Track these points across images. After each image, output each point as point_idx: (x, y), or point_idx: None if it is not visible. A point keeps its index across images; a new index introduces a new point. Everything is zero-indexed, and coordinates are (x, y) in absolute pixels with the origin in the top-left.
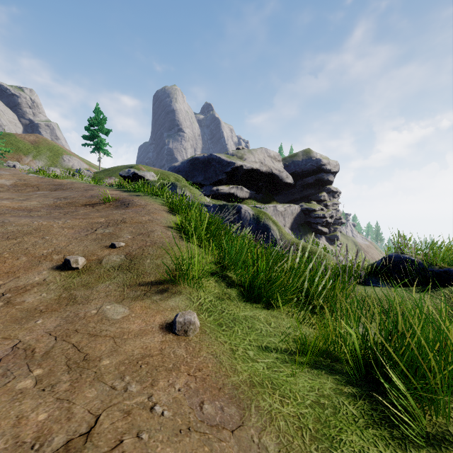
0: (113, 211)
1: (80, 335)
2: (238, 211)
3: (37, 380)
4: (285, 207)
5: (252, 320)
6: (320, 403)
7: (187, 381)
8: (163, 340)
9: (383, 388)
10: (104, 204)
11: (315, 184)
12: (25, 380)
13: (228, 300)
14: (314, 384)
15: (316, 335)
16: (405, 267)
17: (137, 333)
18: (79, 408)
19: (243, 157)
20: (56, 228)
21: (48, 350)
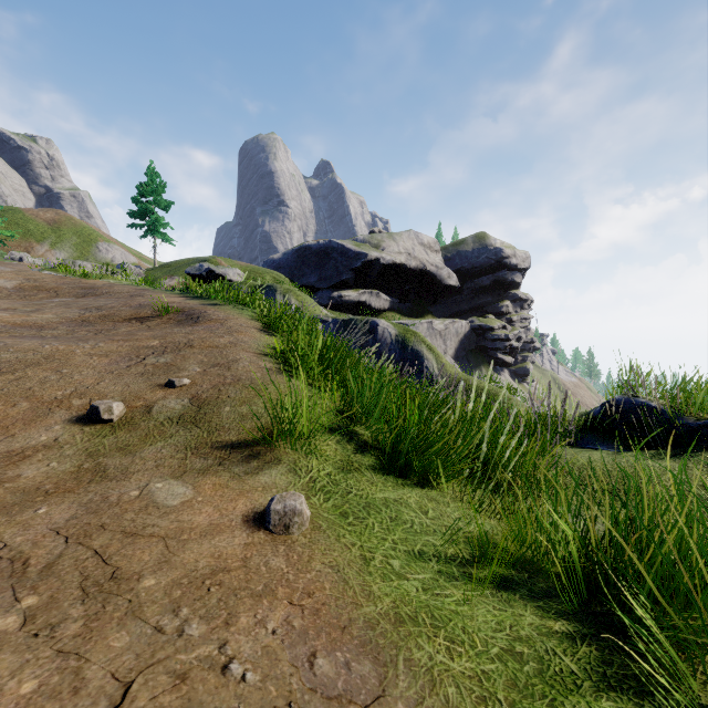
0: (174, 328)
1: (108, 535)
2: (373, 330)
3: (27, 616)
4: (446, 324)
5: (397, 506)
6: (516, 653)
7: (288, 616)
8: (249, 541)
9: (620, 623)
10: (159, 317)
11: (493, 287)
12: (5, 617)
13: (357, 473)
14: (503, 618)
15: (501, 530)
16: (640, 419)
17: (205, 531)
18: (96, 668)
19: (381, 245)
20: (81, 356)
21: (52, 560)
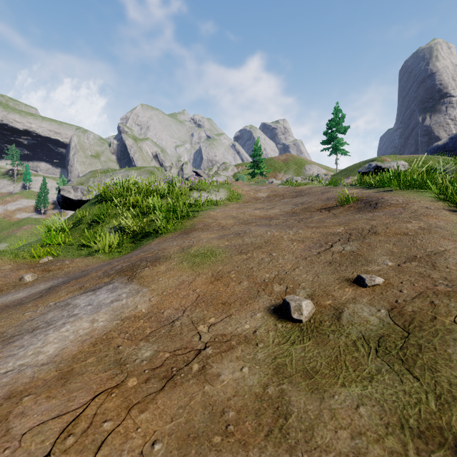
0: (354, 215)
1: None
2: None
3: None
4: None
5: None
6: None
7: None
8: None
9: None
10: (342, 206)
11: None
12: None
13: None
14: None
15: None
16: None
17: None
18: None
19: None
20: (285, 241)
21: None
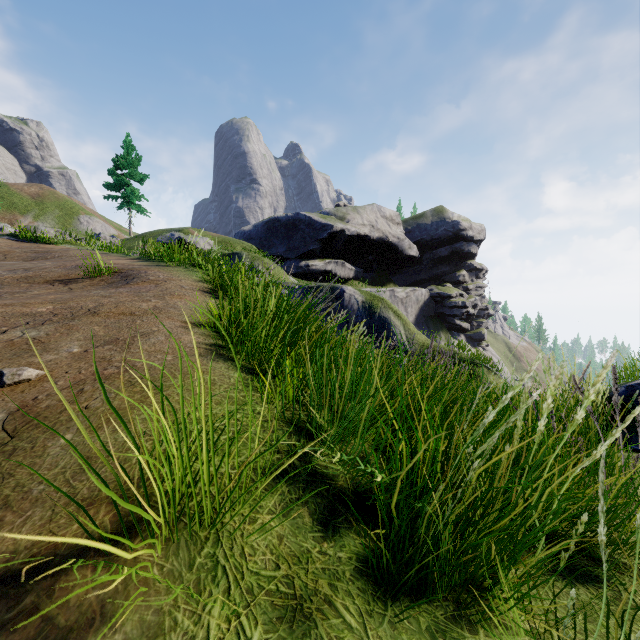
0: (93, 291)
1: None
2: (340, 297)
3: None
4: (407, 292)
5: None
6: None
7: None
8: None
9: None
10: (91, 279)
11: (450, 258)
12: None
13: (326, 620)
14: None
15: None
16: None
17: None
18: None
19: (346, 218)
20: None
21: None
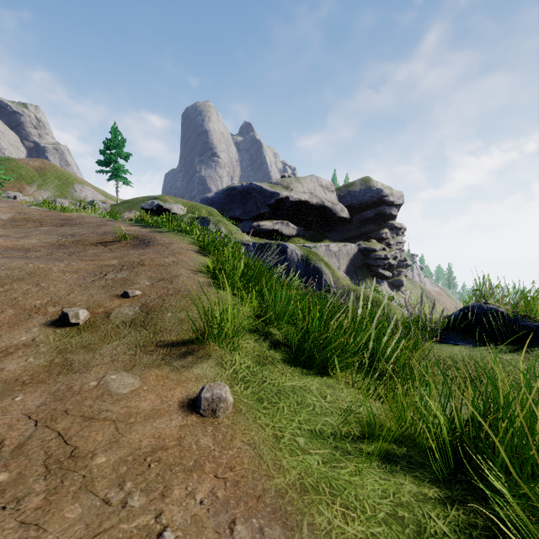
0: (130, 251)
1: (70, 419)
2: (284, 252)
3: None
4: (340, 247)
5: (302, 392)
6: (398, 517)
7: (214, 488)
8: (184, 423)
9: (481, 490)
10: (119, 242)
11: (375, 219)
12: None
13: (270, 365)
14: (388, 486)
15: (384, 411)
16: (490, 321)
17: (149, 415)
18: (52, 538)
19: (290, 187)
20: (56, 273)
21: (22, 441)
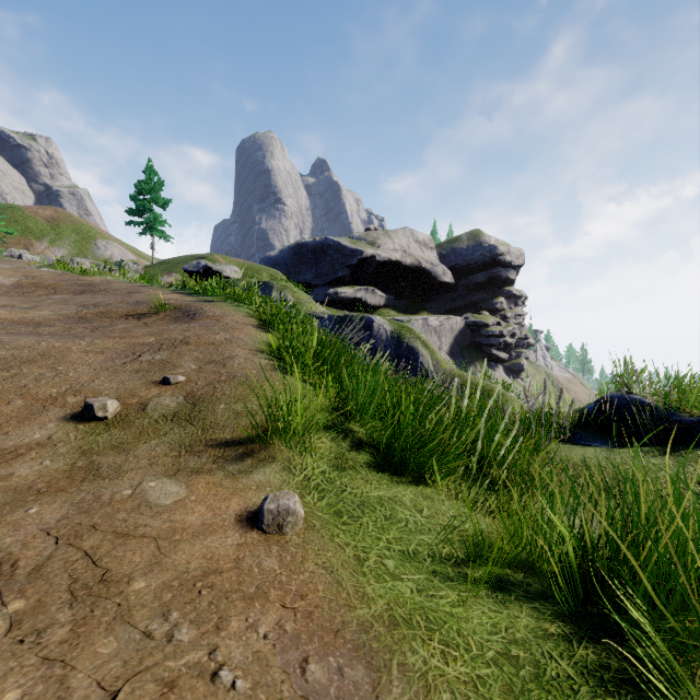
0: (170, 325)
1: (99, 535)
2: (369, 327)
3: (13, 622)
4: (441, 320)
5: (391, 504)
6: (512, 656)
7: (281, 619)
8: (242, 542)
9: (617, 625)
10: (156, 314)
11: (487, 284)
12: None
13: (352, 470)
14: (499, 620)
15: (496, 528)
16: (634, 415)
17: (198, 531)
18: (82, 677)
19: (376, 242)
20: (76, 353)
21: (41, 562)
